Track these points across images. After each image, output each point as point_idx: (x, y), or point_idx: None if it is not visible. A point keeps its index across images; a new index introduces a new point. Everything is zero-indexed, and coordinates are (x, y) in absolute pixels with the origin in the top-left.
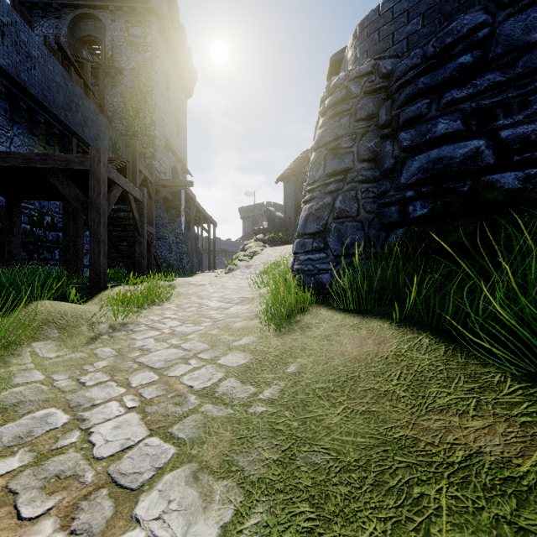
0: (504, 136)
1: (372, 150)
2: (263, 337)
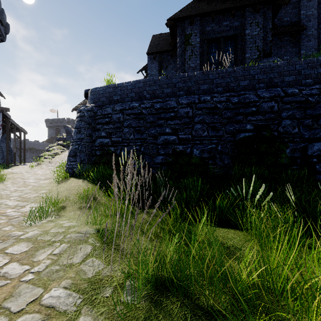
0: (112, 140)
1: (90, 134)
2: (53, 187)
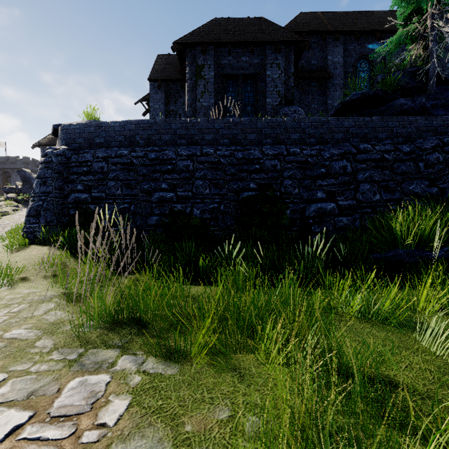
0: (92, 195)
1: (61, 186)
2: (3, 257)
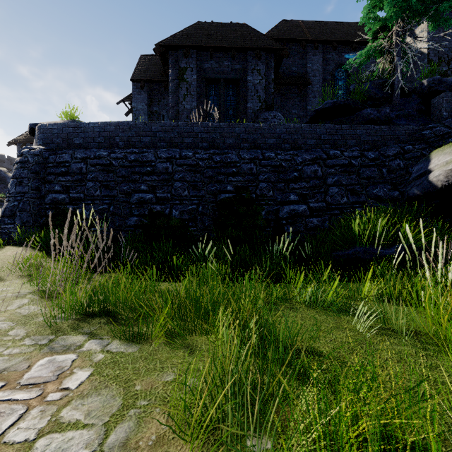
0: (70, 196)
1: (38, 186)
2: None
